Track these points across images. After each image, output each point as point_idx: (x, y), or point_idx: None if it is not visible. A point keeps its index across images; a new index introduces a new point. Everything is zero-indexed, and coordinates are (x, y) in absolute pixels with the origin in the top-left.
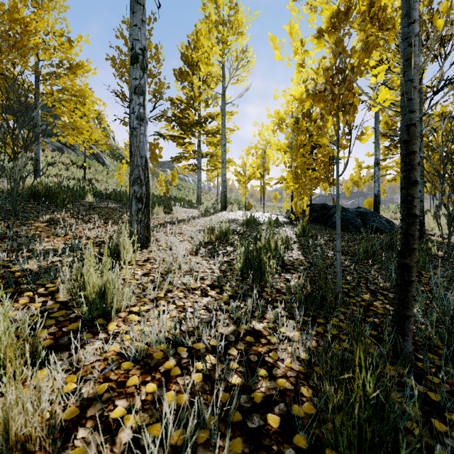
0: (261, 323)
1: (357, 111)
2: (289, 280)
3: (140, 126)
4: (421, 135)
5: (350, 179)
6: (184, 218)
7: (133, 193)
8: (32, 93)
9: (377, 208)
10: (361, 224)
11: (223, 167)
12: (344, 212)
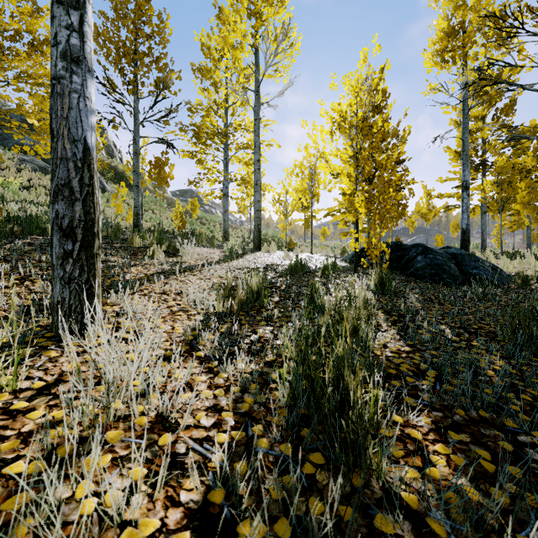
0: None
1: None
2: (421, 448)
3: (70, 74)
4: None
5: (417, 210)
6: (196, 264)
7: (55, 218)
8: None
9: (466, 248)
10: (458, 272)
11: (257, 191)
12: (431, 254)
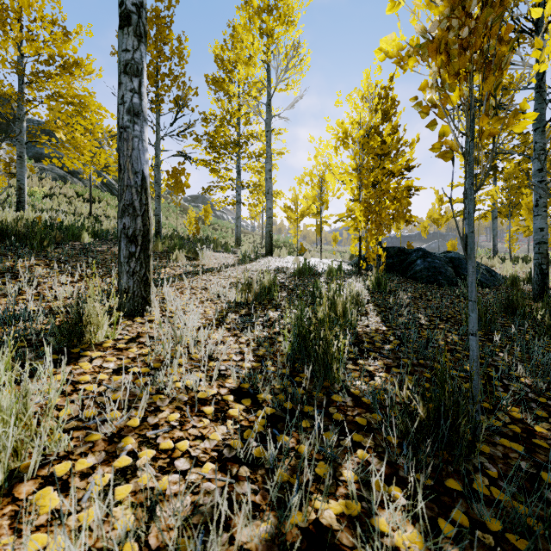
0: (332, 499)
1: (505, 72)
2: (371, 374)
3: (133, 124)
4: (543, 151)
5: (429, 216)
6: (214, 267)
7: (122, 229)
8: (13, 99)
9: None
10: (453, 274)
11: (269, 199)
12: (430, 258)
